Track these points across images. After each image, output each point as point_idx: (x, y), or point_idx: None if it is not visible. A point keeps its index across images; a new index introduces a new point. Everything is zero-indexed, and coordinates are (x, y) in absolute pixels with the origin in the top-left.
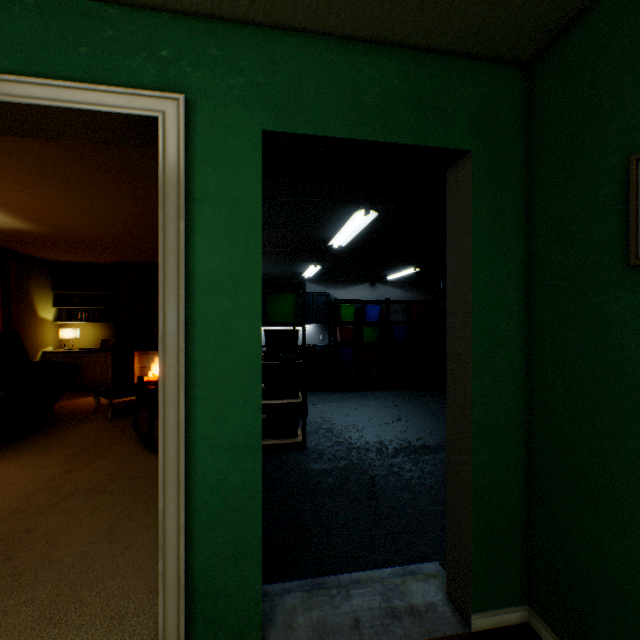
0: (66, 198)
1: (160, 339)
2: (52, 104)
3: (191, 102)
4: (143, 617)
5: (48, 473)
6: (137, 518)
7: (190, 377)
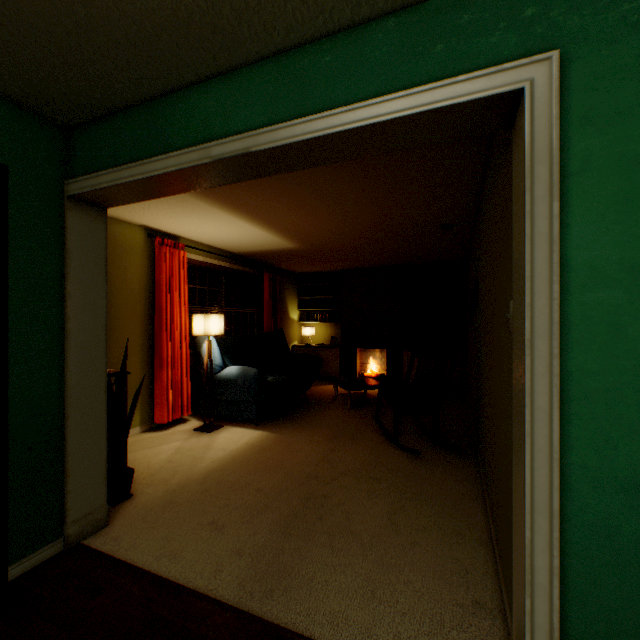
0: (330, 216)
1: (525, 342)
2: (411, 112)
3: (563, 56)
4: (462, 634)
5: (319, 448)
6: (410, 514)
7: (561, 389)
